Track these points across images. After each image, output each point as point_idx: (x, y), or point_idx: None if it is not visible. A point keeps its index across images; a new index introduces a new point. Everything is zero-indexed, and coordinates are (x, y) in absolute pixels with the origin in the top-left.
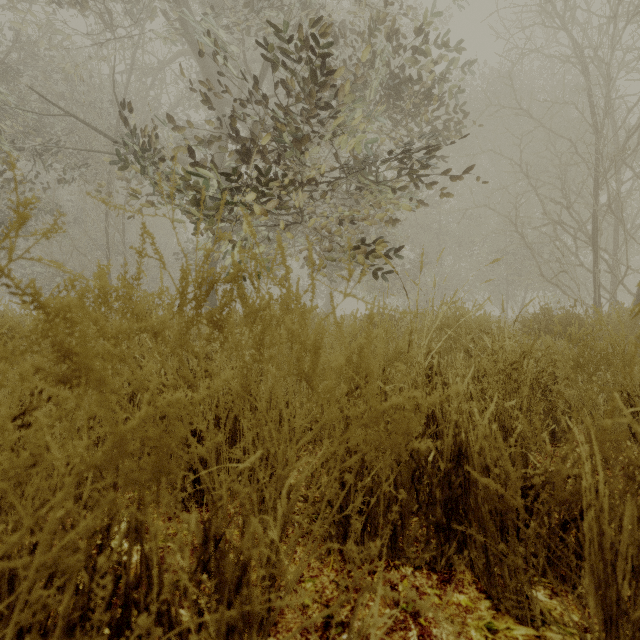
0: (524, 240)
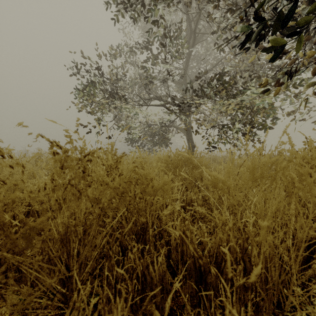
0: None
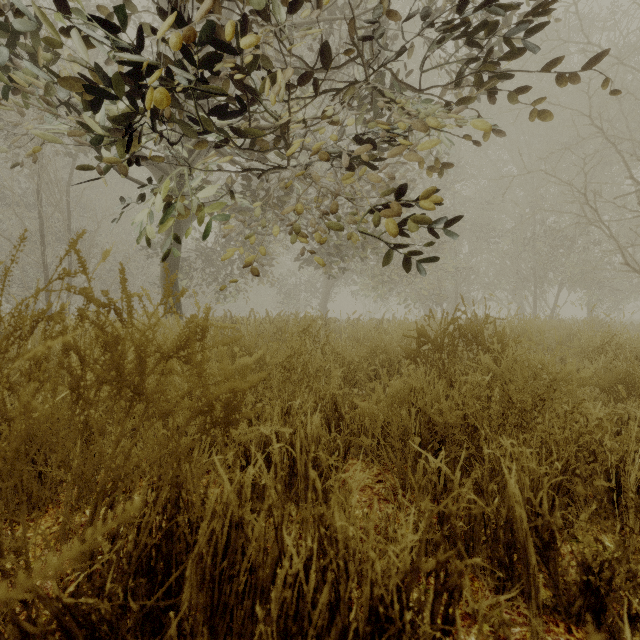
0: (598, 215)
